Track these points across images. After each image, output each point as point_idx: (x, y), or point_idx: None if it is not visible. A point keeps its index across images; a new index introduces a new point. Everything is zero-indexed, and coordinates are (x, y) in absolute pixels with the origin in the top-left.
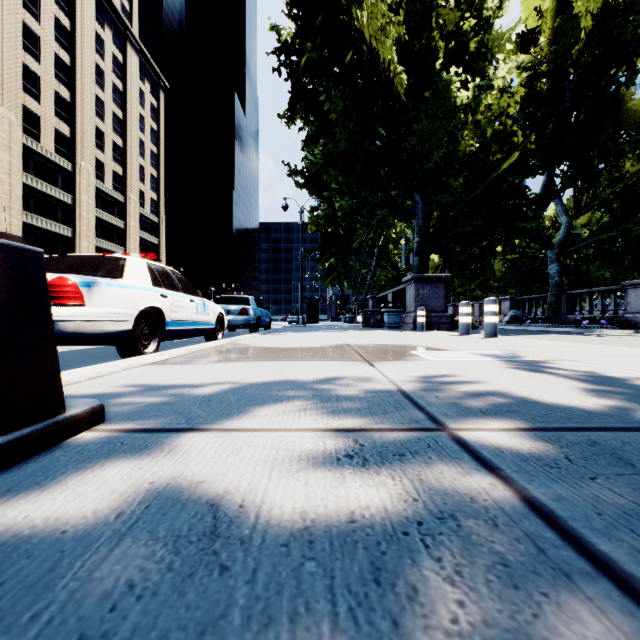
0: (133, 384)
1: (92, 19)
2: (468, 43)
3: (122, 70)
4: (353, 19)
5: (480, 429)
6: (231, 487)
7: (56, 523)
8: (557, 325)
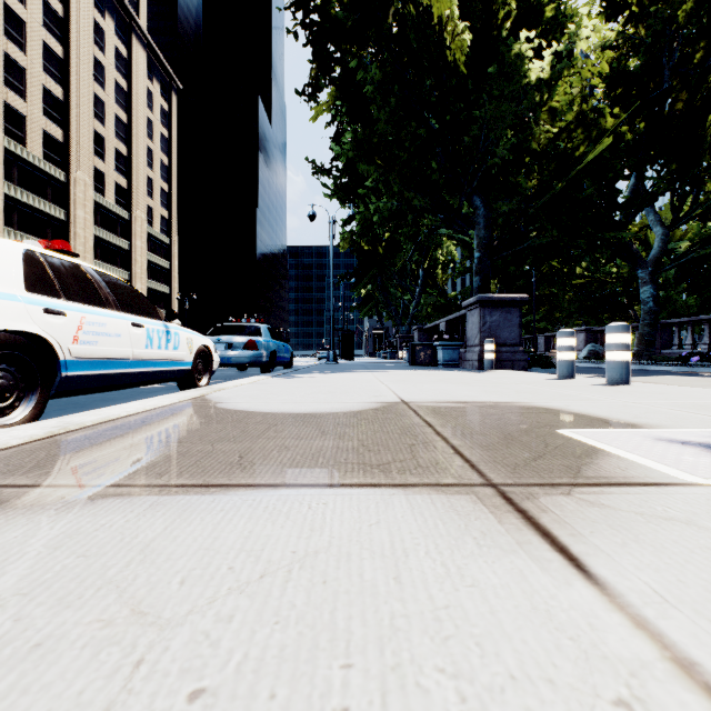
0: None
1: (90, 5)
2: (544, 4)
3: (126, 67)
4: None
5: None
6: None
7: None
8: (654, 362)
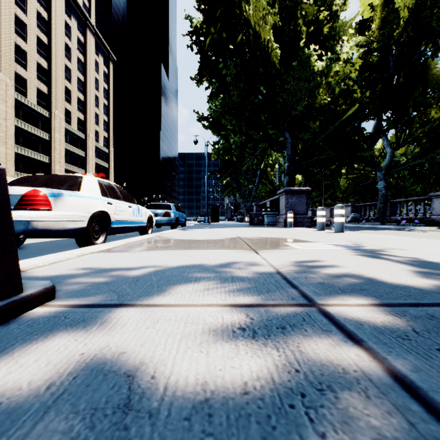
0: (83, 267)
1: (63, 12)
2: (322, 28)
3: (83, 48)
4: (243, 11)
5: (342, 305)
6: (146, 358)
7: None
8: (384, 223)
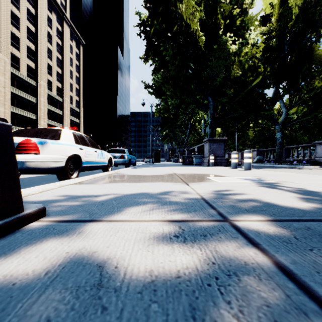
0: (63, 195)
1: (46, 9)
2: (236, 21)
3: (61, 35)
4: (177, 9)
5: (246, 220)
6: (111, 255)
7: (10, 278)
8: (280, 163)
